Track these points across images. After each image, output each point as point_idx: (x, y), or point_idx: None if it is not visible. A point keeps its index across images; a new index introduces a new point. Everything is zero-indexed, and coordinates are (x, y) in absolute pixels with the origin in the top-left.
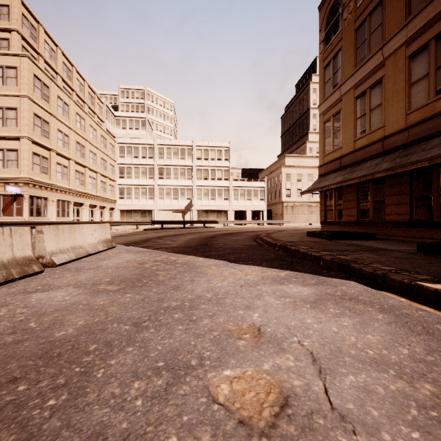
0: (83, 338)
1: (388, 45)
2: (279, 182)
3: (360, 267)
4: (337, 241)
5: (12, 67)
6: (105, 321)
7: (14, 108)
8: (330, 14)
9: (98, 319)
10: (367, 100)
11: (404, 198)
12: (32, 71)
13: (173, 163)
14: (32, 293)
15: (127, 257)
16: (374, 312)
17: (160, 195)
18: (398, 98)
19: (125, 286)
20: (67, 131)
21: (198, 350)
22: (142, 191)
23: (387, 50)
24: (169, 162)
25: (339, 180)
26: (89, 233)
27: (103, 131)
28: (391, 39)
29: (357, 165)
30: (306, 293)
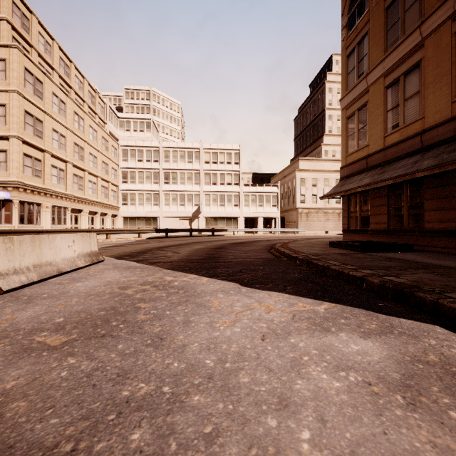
0: None
1: (429, 21)
2: (293, 188)
3: (435, 299)
4: (370, 253)
5: None
6: None
7: (3, 104)
8: None
9: None
10: (401, 88)
11: (449, 202)
12: (23, 64)
13: (179, 167)
14: None
15: (110, 276)
16: None
17: (165, 201)
18: (441, 84)
19: (77, 337)
20: (63, 132)
21: None
22: (147, 197)
23: (427, 28)
24: (176, 166)
25: (367, 182)
26: (64, 245)
27: (104, 132)
28: (432, 14)
29: (389, 165)
30: (376, 356)
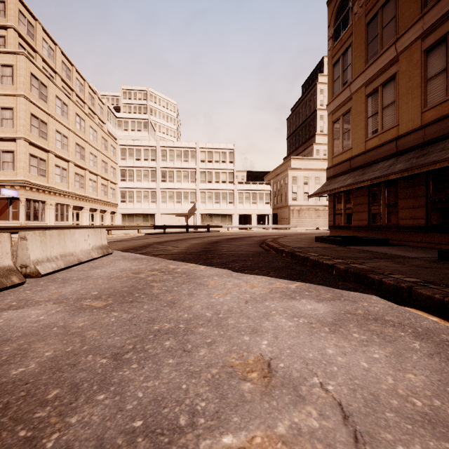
0: (44, 378)
1: (402, 39)
2: (285, 185)
3: (380, 278)
4: (349, 247)
5: (7, 65)
6: (78, 351)
7: (10, 108)
8: (339, 8)
9: (71, 348)
10: (379, 98)
11: (419, 201)
12: (29, 69)
13: (176, 166)
14: (3, 311)
15: (123, 265)
16: (408, 338)
17: (162, 198)
18: (413, 95)
19: (113, 302)
20: (66, 133)
21: (190, 398)
22: (145, 195)
23: (401, 44)
24: (172, 165)
25: (349, 183)
26: (82, 239)
27: (103, 132)
28: (405, 33)
29: (369, 167)
30: (322, 311)
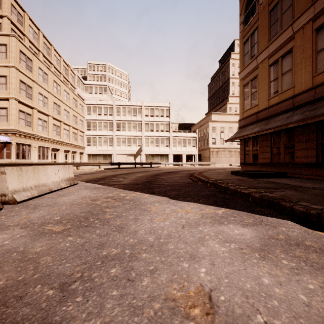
0: None
1: (298, 21)
2: (207, 133)
3: (291, 206)
4: (257, 179)
5: (2, 44)
6: (29, 280)
7: (5, 76)
8: (248, 1)
9: (22, 276)
10: (279, 66)
11: (311, 144)
12: (18, 47)
13: (127, 119)
14: None
15: (84, 193)
16: None
17: (117, 143)
18: (306, 64)
19: (71, 227)
20: (46, 94)
21: None
22: (104, 140)
23: (296, 26)
24: (124, 118)
25: (256, 130)
26: (53, 173)
27: (74, 94)
28: (299, 17)
29: (271, 118)
30: (248, 236)
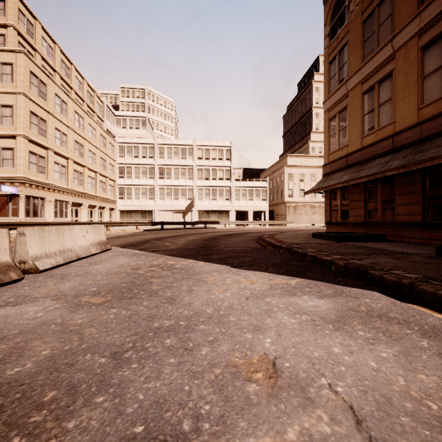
0: (40, 379)
1: (399, 36)
2: (281, 182)
3: (381, 274)
4: (346, 243)
5: (7, 63)
6: (76, 350)
7: (10, 106)
8: (335, 7)
9: (68, 346)
10: (376, 95)
11: (416, 197)
12: (29, 67)
13: (173, 163)
14: (1, 308)
15: (121, 261)
16: (415, 336)
17: (160, 195)
18: (410, 92)
19: (112, 298)
20: (65, 130)
21: (194, 401)
22: (143, 192)
23: (397, 42)
24: (170, 162)
25: (346, 179)
26: (80, 235)
27: (102, 130)
28: (401, 30)
29: (365, 163)
30: (324, 307)
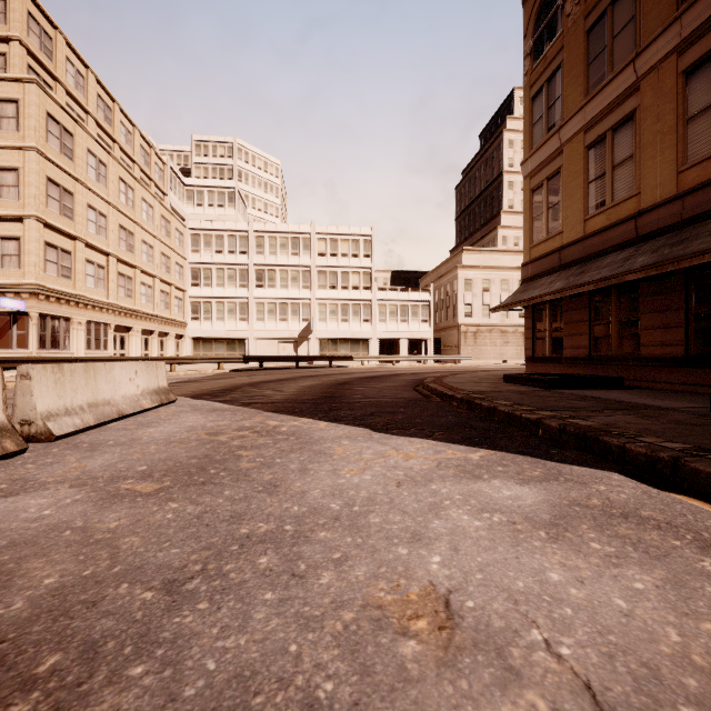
0: (36, 631)
1: (646, 53)
2: (453, 293)
3: (622, 444)
4: (560, 391)
5: (10, 100)
6: (104, 576)
7: (14, 168)
8: (542, 7)
9: (91, 570)
10: (608, 150)
11: (674, 316)
12: (44, 107)
13: (279, 262)
14: None
15: (192, 420)
16: (689, 552)
17: (258, 314)
18: (664, 145)
19: (172, 484)
20: (103, 209)
21: (305, 674)
22: (230, 308)
23: (644, 63)
24: (274, 261)
25: (559, 287)
26: (125, 377)
27: (164, 209)
28: (650, 44)
29: (591, 262)
30: (530, 500)
